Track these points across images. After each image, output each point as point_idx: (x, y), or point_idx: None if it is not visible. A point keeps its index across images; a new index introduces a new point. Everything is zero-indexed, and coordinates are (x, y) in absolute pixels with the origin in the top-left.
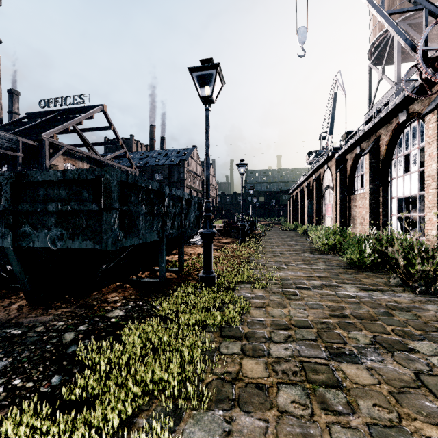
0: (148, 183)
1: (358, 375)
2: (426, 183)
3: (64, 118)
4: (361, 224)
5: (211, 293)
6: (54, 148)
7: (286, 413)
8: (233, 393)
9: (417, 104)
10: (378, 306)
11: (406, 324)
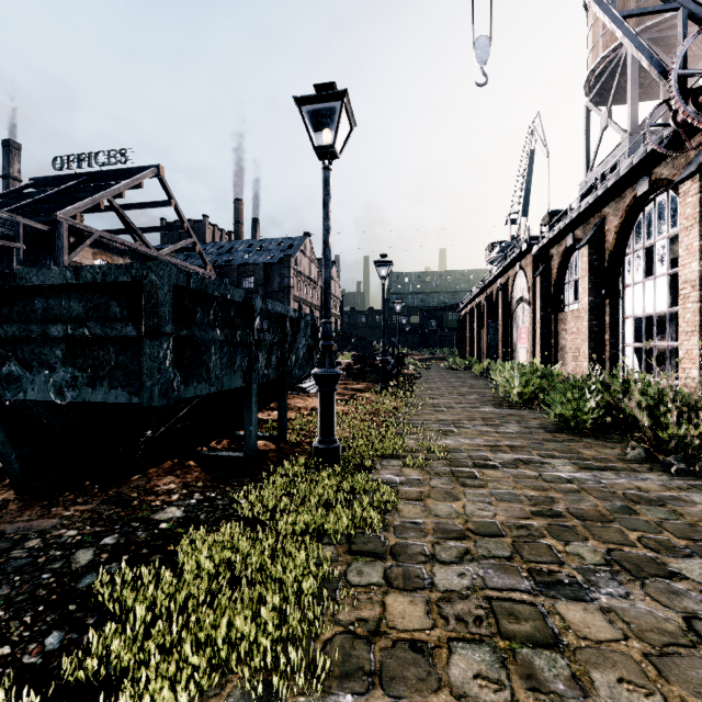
0: (225, 290)
1: (588, 623)
2: (681, 294)
3: (94, 187)
4: (574, 359)
5: (332, 477)
6: (77, 236)
7: (466, 699)
8: (370, 661)
9: (667, 165)
10: (612, 497)
11: (661, 528)
